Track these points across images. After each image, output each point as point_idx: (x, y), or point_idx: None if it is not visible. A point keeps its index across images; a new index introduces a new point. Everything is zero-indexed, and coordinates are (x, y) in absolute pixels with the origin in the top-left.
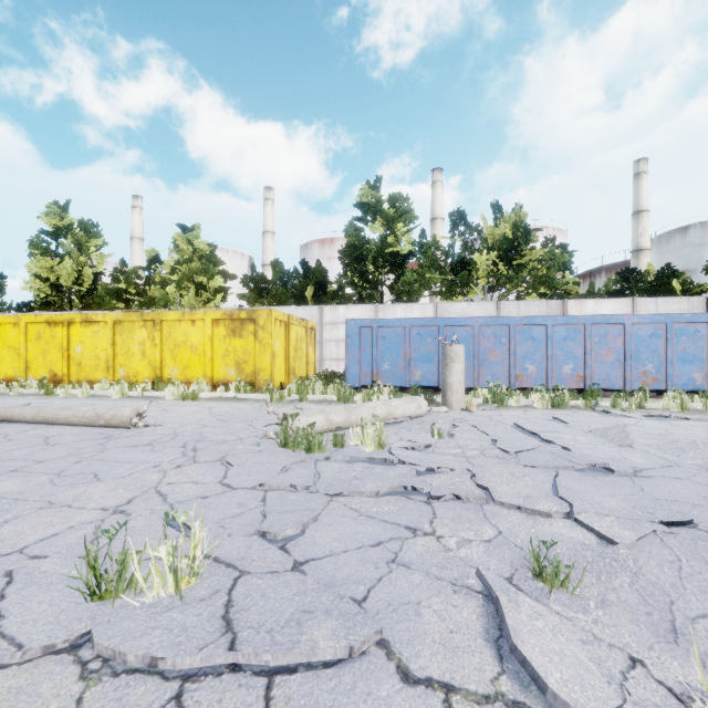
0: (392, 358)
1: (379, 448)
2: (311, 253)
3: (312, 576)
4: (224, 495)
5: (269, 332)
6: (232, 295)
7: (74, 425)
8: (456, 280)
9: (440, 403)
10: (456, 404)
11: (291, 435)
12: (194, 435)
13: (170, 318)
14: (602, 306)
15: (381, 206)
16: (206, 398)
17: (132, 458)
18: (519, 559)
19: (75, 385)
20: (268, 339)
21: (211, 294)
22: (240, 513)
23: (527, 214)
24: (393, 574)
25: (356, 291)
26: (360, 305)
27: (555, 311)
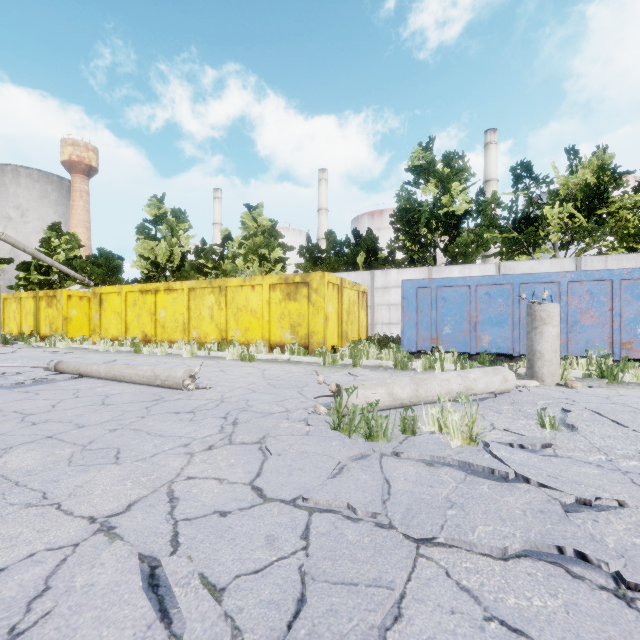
0: (454, 322)
1: (470, 443)
2: (361, 226)
3: None
4: (250, 512)
5: (322, 295)
6: (292, 268)
7: (137, 383)
8: (520, 238)
9: (521, 374)
10: (549, 377)
11: (345, 411)
12: (239, 402)
13: (233, 284)
14: None
15: (434, 166)
16: (262, 360)
17: (166, 430)
18: None
19: (158, 344)
20: (321, 302)
21: (272, 265)
22: (266, 566)
23: (613, 155)
24: None
25: (408, 255)
26: (412, 269)
27: None
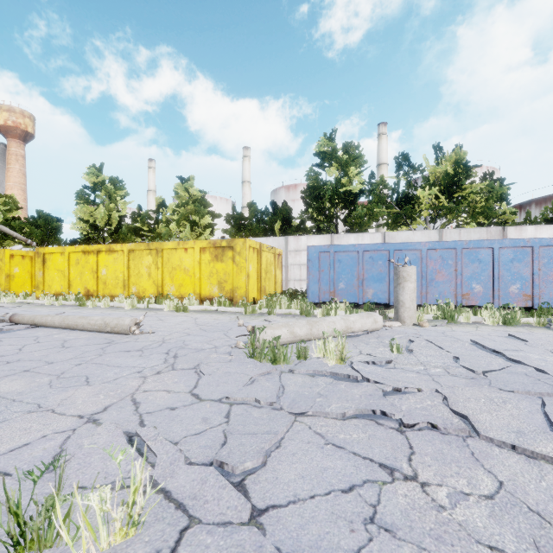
0: (347, 279)
1: (341, 362)
2: (279, 197)
3: (272, 537)
4: (191, 406)
5: (244, 257)
6: (219, 231)
7: (89, 331)
8: (401, 213)
9: (392, 318)
10: (408, 319)
11: (259, 346)
12: (178, 342)
13: (169, 247)
14: (542, 232)
15: (336, 153)
16: (194, 310)
17: (122, 363)
18: (547, 539)
19: (101, 299)
20: (243, 262)
21: (202, 230)
22: (202, 431)
23: (466, 152)
24: (374, 545)
25: (315, 224)
26: (318, 236)
27: (495, 237)
